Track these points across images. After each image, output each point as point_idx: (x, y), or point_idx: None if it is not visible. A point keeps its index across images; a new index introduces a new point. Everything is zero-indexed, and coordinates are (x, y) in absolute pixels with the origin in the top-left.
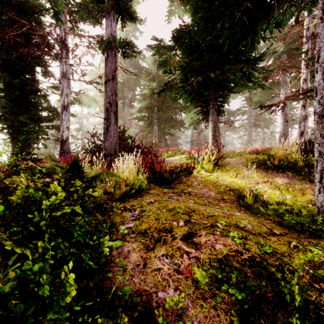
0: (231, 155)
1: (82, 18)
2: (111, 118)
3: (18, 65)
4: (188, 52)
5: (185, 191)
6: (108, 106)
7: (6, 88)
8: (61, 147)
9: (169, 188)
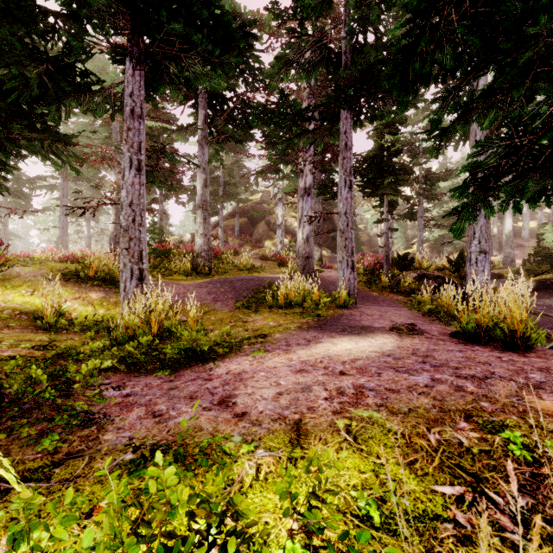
0: (23, 263)
1: None
2: None
3: None
4: None
5: None
6: None
7: None
8: None
9: None
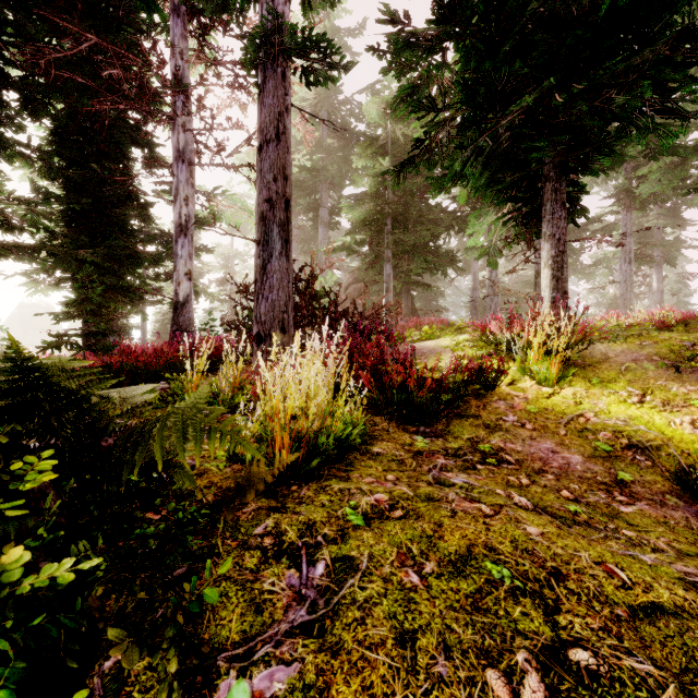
0: (607, 335)
1: (212, 11)
2: (273, 239)
3: (90, 143)
4: (479, 54)
5: (481, 448)
6: (265, 210)
7: (67, 194)
8: (174, 318)
9: (431, 436)
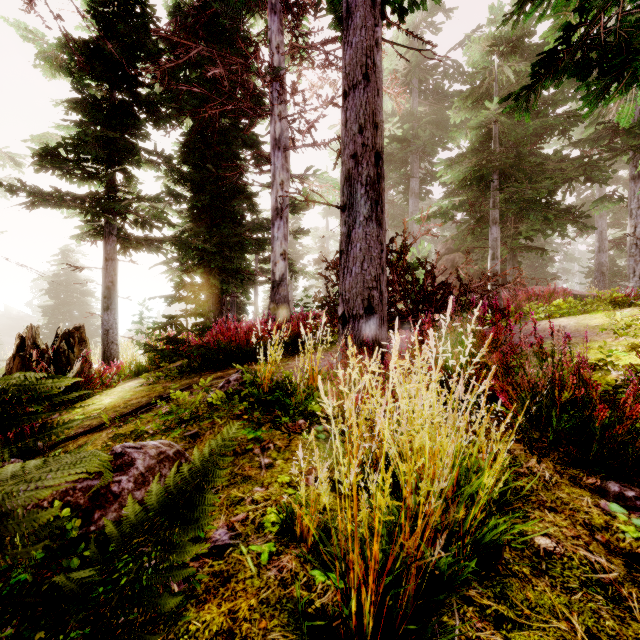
0: None
1: None
2: (360, 201)
3: (209, 149)
4: None
5: None
6: (350, 168)
7: (193, 195)
8: (271, 296)
9: None
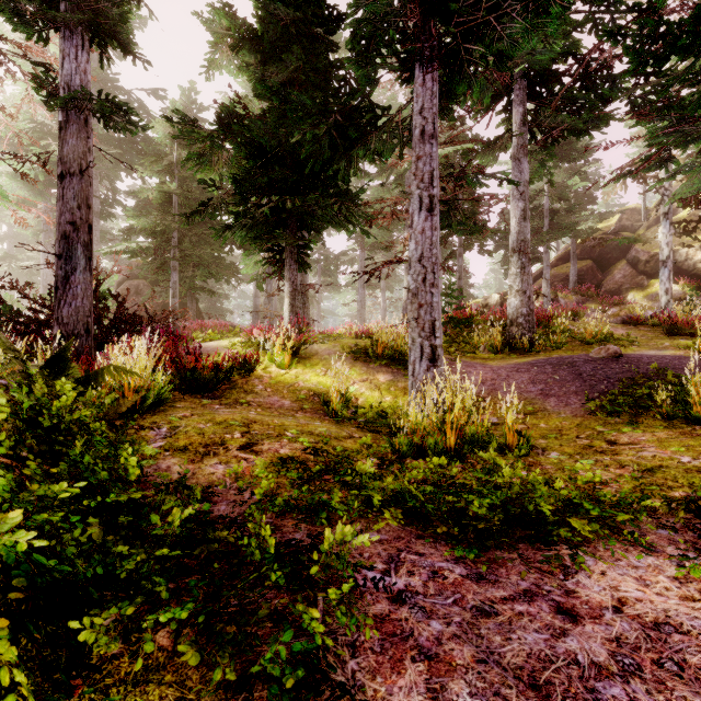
0: (321, 340)
1: None
2: (78, 256)
3: None
4: (247, 150)
5: (241, 401)
6: (68, 230)
7: None
8: None
9: (212, 397)
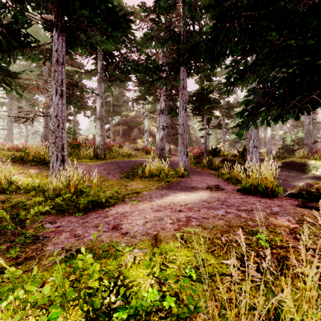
0: None
1: None
2: None
3: None
4: None
5: None
6: None
7: None
8: None
9: None
